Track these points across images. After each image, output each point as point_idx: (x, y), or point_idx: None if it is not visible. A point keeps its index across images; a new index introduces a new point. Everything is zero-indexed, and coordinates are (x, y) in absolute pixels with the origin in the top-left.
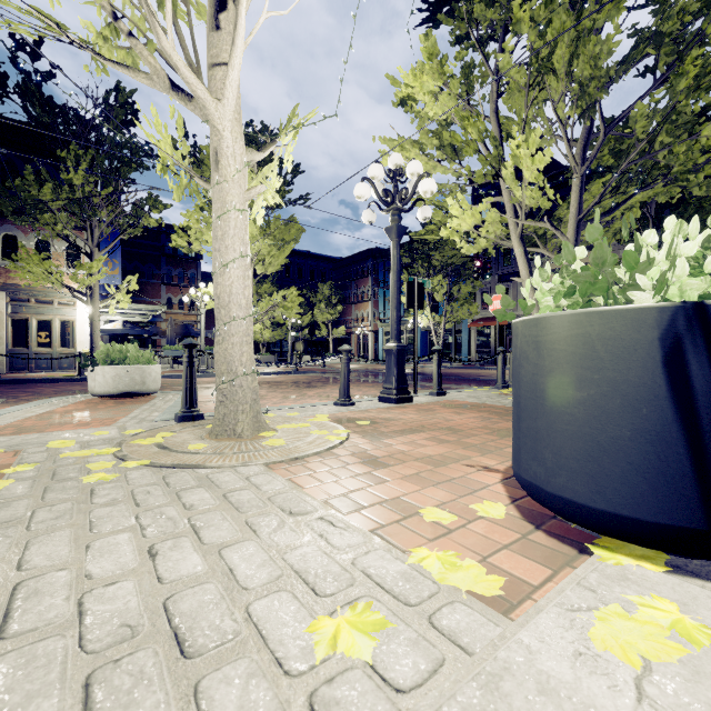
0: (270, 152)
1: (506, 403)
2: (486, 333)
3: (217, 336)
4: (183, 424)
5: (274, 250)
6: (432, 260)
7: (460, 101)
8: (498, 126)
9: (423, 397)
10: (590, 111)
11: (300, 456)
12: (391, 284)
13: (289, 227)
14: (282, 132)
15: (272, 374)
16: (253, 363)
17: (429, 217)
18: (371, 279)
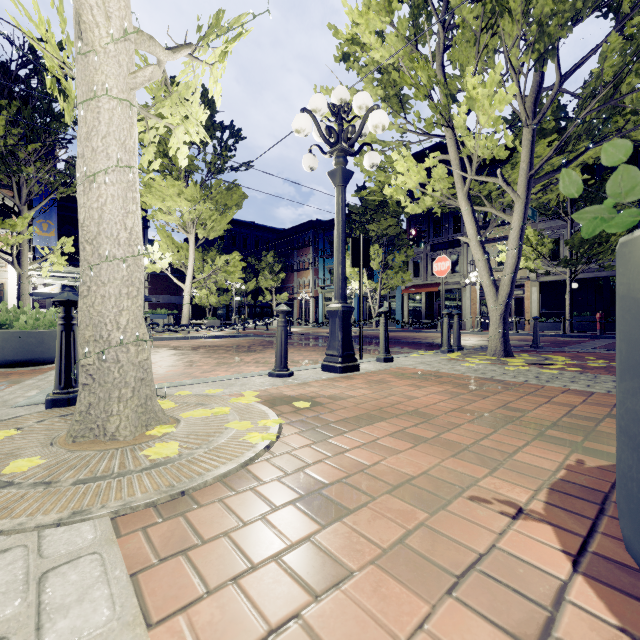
0: (211, 117)
1: (463, 371)
2: (417, 299)
3: (80, 285)
4: (49, 413)
5: (216, 214)
6: (369, 231)
7: (408, 46)
8: (444, 79)
9: (370, 363)
10: (548, 54)
11: (190, 486)
12: (335, 236)
13: (231, 192)
14: (203, 41)
15: (214, 338)
16: (141, 326)
17: (377, 163)
18: (312, 249)
